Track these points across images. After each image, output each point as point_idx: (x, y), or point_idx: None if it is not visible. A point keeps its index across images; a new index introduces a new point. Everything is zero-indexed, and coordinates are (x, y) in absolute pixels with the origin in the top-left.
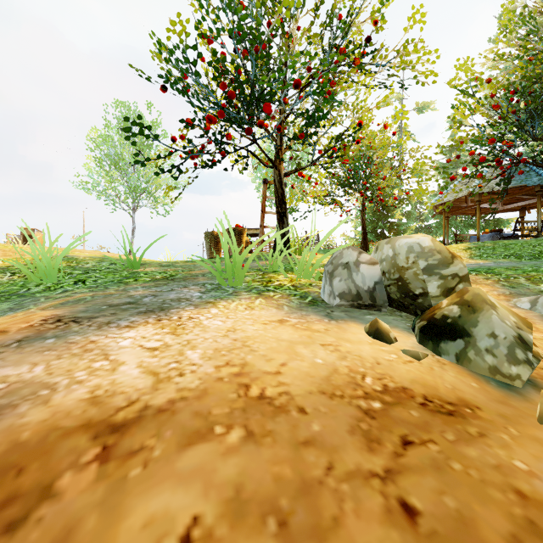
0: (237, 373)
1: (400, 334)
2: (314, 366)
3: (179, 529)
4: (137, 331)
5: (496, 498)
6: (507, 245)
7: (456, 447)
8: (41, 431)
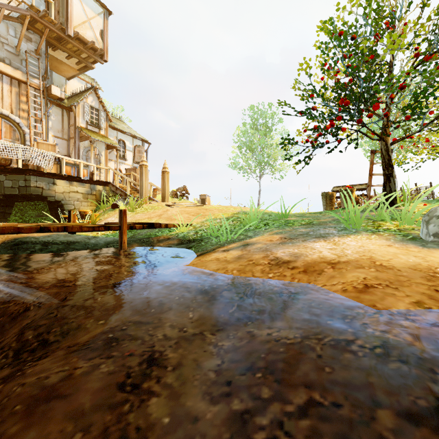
0: (369, 258)
1: None
2: (407, 262)
3: (362, 277)
4: (319, 243)
5: None
6: None
7: None
8: (312, 261)
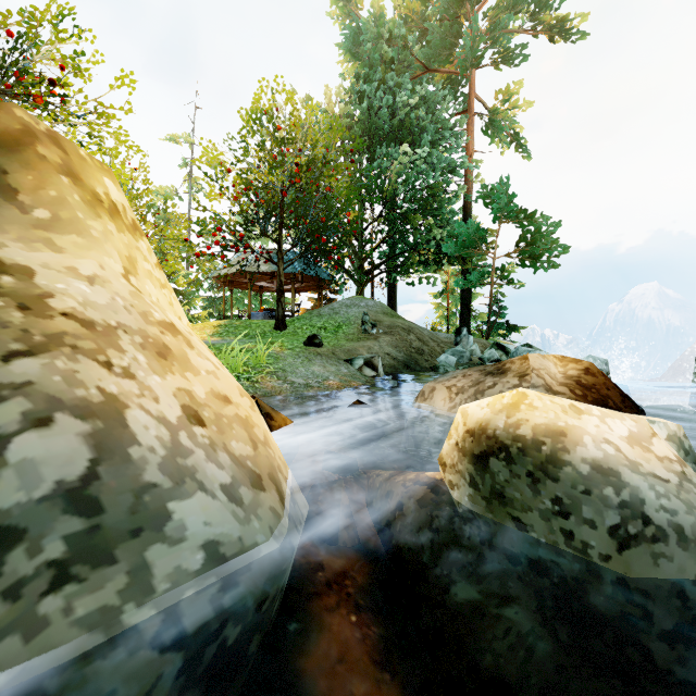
0: None
1: None
2: None
3: None
4: None
5: None
6: (251, 324)
7: None
8: None
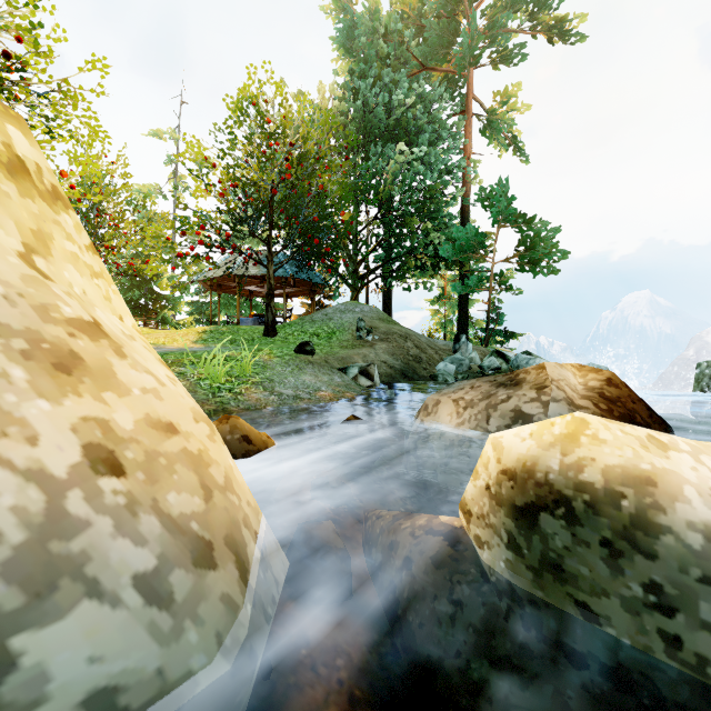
0: None
1: None
2: None
3: None
4: None
5: None
6: (238, 331)
7: None
8: None
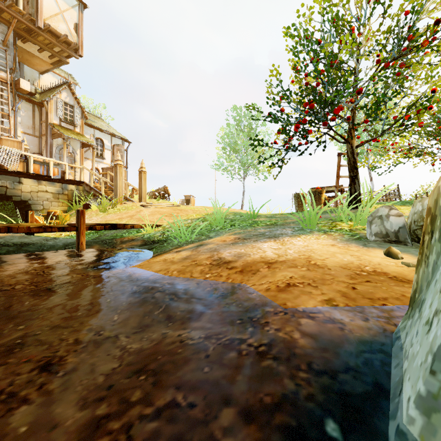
0: (307, 258)
1: (410, 257)
2: (341, 260)
3: (289, 276)
4: (268, 243)
5: (391, 294)
6: None
7: (390, 286)
8: (252, 261)
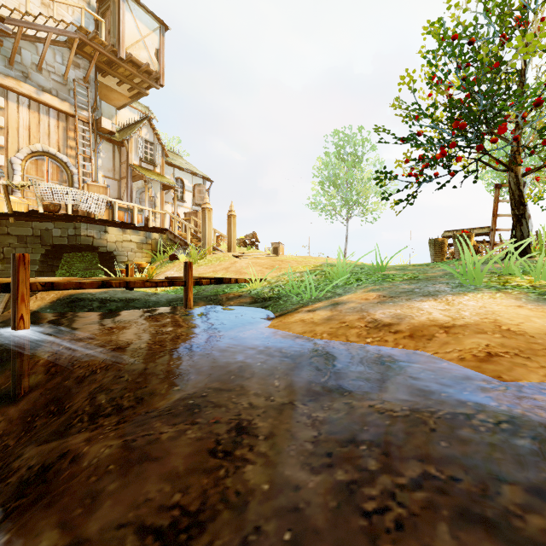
0: (493, 322)
1: None
2: (543, 326)
3: (484, 344)
4: (427, 303)
5: None
6: None
7: None
8: (420, 324)
